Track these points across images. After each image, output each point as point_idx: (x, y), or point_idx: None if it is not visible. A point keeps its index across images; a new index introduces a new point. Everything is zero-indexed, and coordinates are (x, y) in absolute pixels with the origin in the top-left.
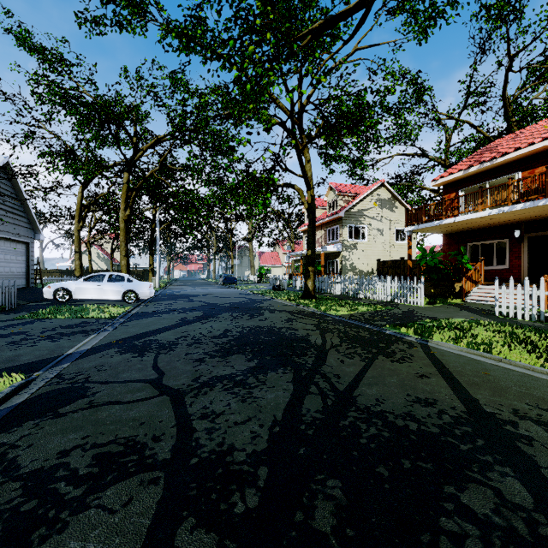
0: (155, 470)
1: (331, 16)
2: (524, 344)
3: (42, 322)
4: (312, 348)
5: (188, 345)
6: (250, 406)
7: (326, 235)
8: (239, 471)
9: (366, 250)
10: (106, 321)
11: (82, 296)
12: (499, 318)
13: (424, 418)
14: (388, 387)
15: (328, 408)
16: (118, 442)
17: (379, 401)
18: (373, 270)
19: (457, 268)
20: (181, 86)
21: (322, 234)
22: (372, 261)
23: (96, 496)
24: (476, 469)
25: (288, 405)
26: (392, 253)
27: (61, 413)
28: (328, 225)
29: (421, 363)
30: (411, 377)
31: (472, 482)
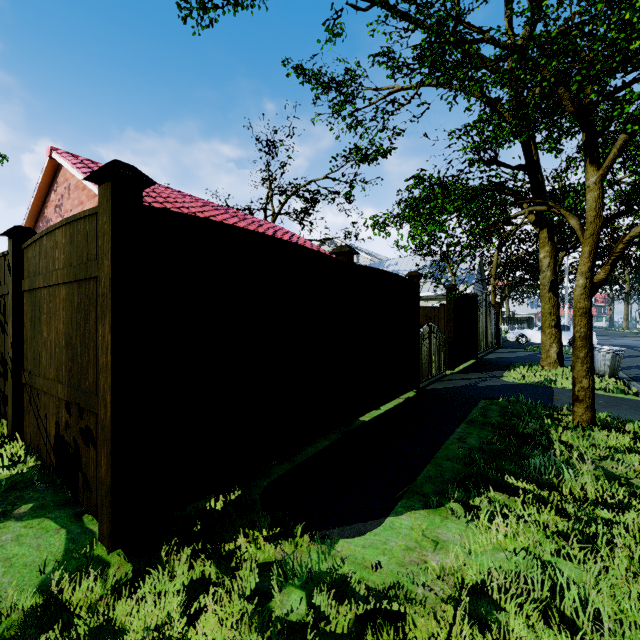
0: None
1: None
2: None
3: None
4: None
5: None
6: None
7: None
8: None
9: None
10: None
11: (536, 341)
12: None
13: None
14: None
15: None
16: None
17: None
18: None
19: None
20: None
21: None
22: None
23: None
24: None
25: None
26: None
27: None
28: None
29: None
30: None
31: None
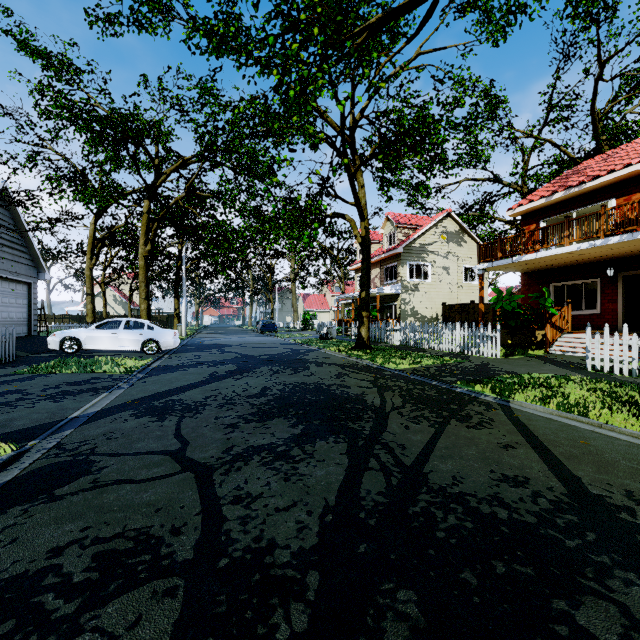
0: (172, 576)
1: (392, 9)
2: (628, 406)
3: (44, 378)
4: (370, 411)
5: (219, 406)
6: (295, 486)
7: (382, 275)
8: (282, 577)
9: (430, 292)
10: (121, 376)
11: (94, 346)
12: (592, 374)
13: (515, 502)
14: (466, 461)
15: (393, 489)
16: (127, 535)
17: (457, 479)
18: (438, 315)
19: (539, 313)
20: (212, 97)
21: (377, 273)
22: (436, 305)
23: (93, 614)
24: (591, 575)
25: (342, 485)
26: (460, 296)
27: (57, 495)
28: (384, 263)
29: (504, 429)
30: (493, 447)
31: (588, 594)
